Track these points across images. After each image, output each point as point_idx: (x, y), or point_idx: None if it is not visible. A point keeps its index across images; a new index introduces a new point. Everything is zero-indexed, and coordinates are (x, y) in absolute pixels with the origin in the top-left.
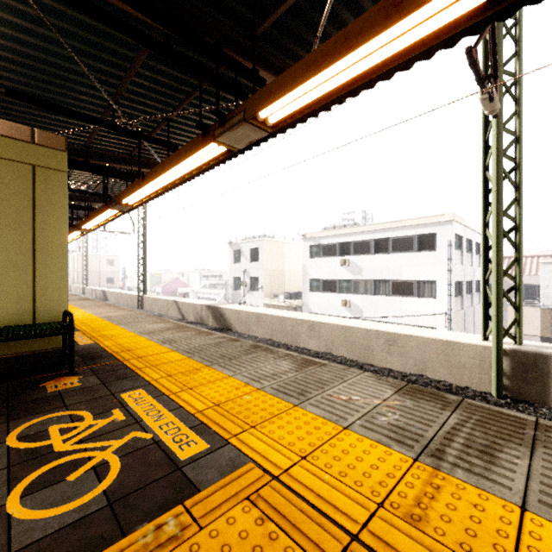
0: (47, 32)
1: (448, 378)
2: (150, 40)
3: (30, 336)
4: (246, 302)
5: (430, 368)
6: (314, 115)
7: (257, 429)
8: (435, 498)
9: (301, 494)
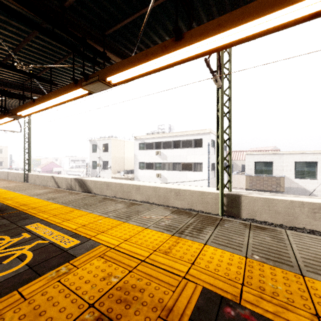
0: None
1: (202, 209)
2: (43, 29)
3: None
4: (100, 176)
5: (195, 205)
6: None
7: (105, 233)
8: (176, 246)
9: (123, 252)
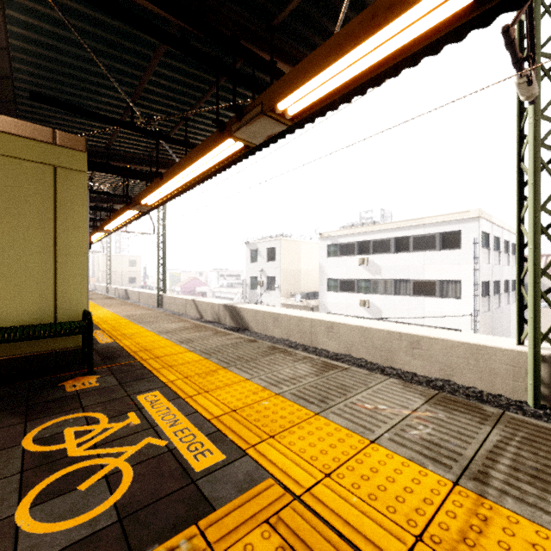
0: (67, 34)
1: (477, 384)
2: (166, 34)
3: (50, 335)
4: (263, 301)
5: (458, 373)
6: (334, 108)
7: (276, 439)
8: (483, 532)
9: (326, 519)
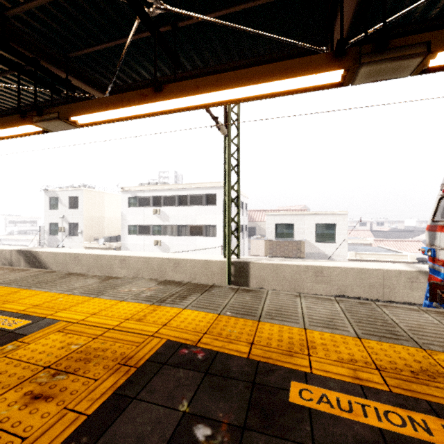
0: None
1: (207, 282)
2: None
3: None
4: (64, 246)
5: (198, 278)
6: None
7: (66, 310)
8: (152, 313)
9: (89, 324)
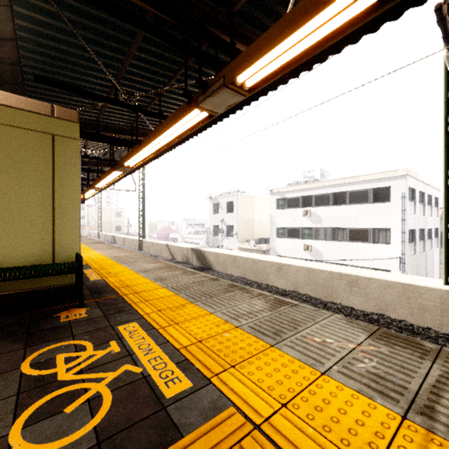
0: (63, 25)
1: (409, 318)
2: (143, 22)
3: (48, 274)
4: (223, 245)
5: (391, 309)
6: (284, 82)
7: (237, 368)
8: None
9: None
